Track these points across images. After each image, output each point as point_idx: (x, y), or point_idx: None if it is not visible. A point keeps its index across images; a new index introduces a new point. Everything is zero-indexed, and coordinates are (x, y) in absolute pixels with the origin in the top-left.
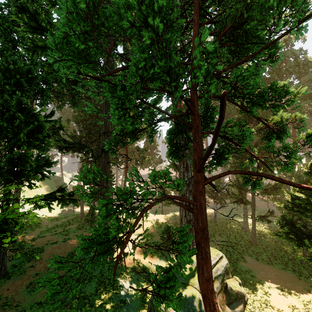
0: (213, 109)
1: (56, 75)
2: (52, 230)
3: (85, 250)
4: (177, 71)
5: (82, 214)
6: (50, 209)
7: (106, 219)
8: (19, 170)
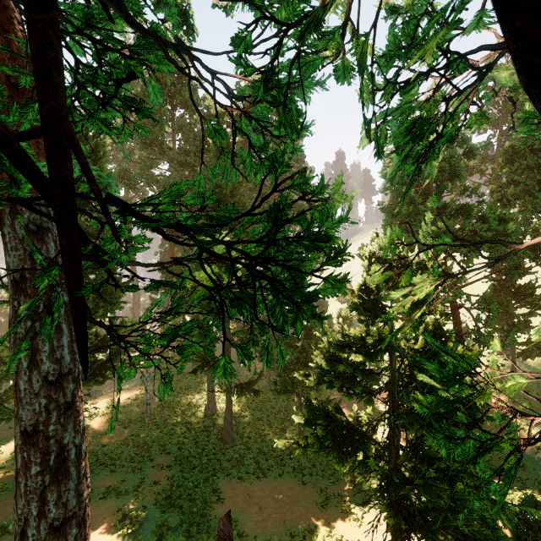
0: None
1: None
2: None
3: None
4: None
5: None
6: None
7: None
8: None
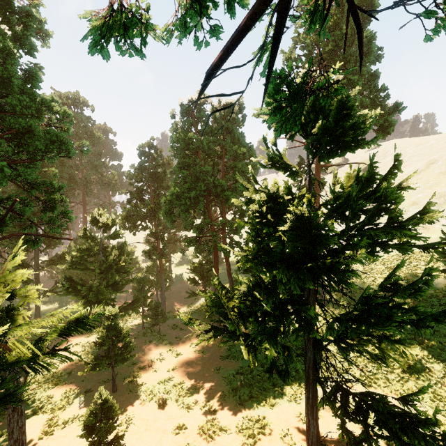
0: None
1: None
2: None
3: None
4: None
5: None
6: None
7: None
8: None
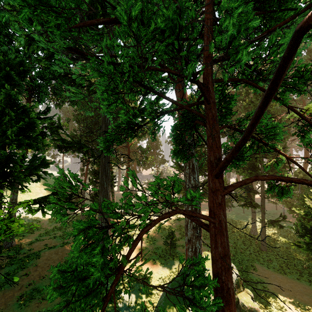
0: (231, 98)
1: (54, 71)
2: (51, 233)
3: (58, 290)
4: (190, 35)
5: (82, 216)
6: (44, 214)
7: (84, 251)
8: (9, 171)
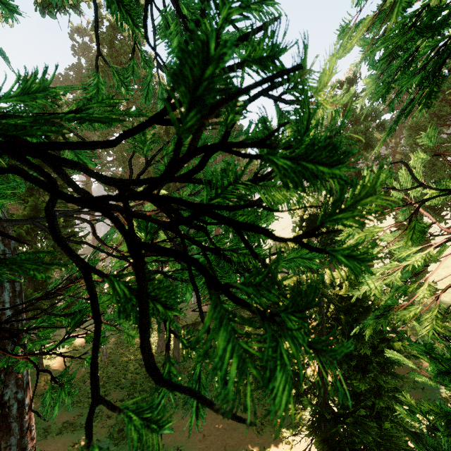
0: None
1: None
2: None
3: None
4: None
5: None
6: None
7: None
8: None
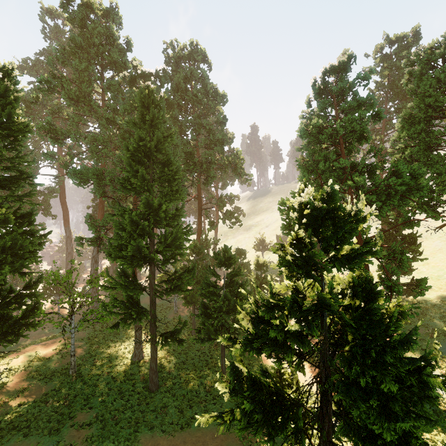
0: None
1: None
2: None
3: None
4: None
5: None
6: None
7: None
8: None
